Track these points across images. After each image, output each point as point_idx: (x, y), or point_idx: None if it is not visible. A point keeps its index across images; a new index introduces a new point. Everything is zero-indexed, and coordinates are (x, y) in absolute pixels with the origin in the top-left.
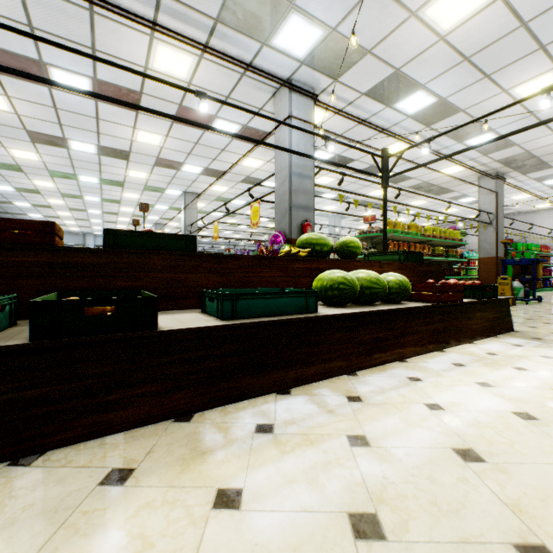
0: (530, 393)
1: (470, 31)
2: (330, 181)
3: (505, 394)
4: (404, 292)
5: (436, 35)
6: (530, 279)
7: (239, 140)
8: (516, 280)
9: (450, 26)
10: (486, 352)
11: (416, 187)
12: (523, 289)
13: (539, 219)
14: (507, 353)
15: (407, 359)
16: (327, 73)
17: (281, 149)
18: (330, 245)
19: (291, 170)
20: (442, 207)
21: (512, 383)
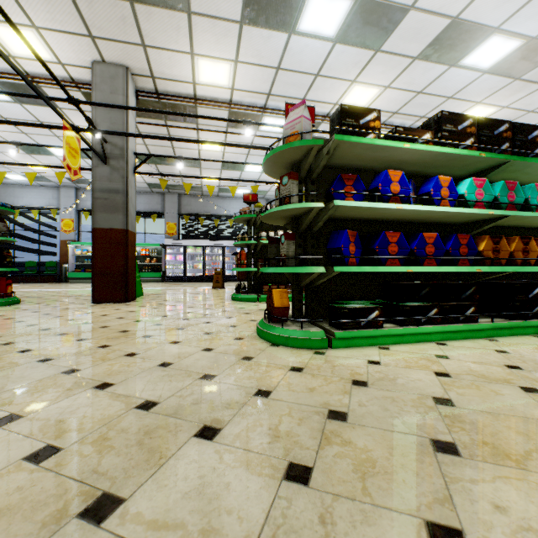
0: None
1: None
2: None
3: None
4: None
5: None
6: None
7: None
8: None
9: None
10: None
11: None
12: None
13: None
14: None
15: None
16: None
17: None
18: None
19: None
20: None
21: None
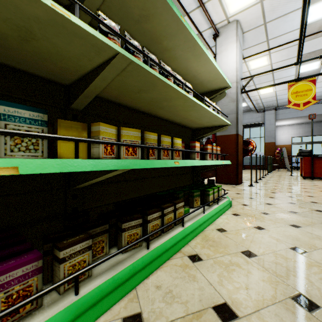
0: None
1: None
2: None
3: None
4: None
5: None
6: None
7: None
8: None
9: None
10: None
11: None
12: None
13: None
14: None
15: None
16: (201, 40)
17: None
18: None
19: None
20: None
21: None
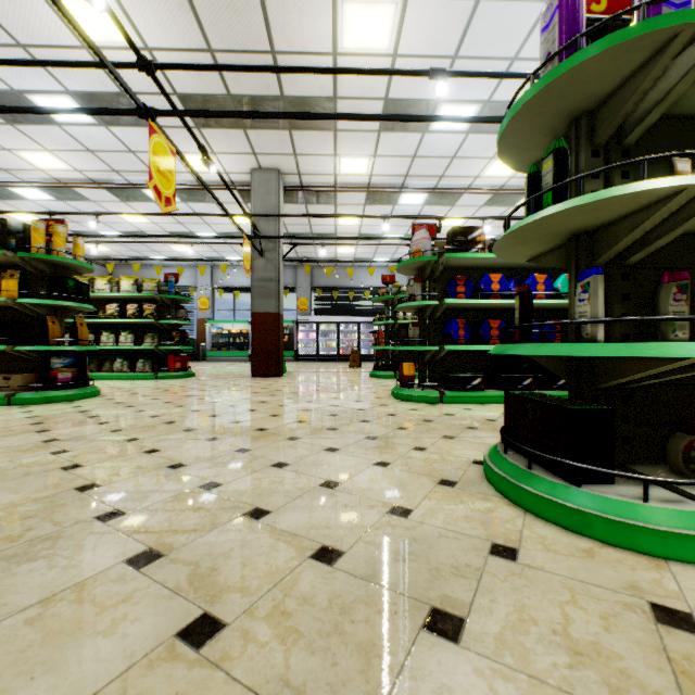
0: None
1: None
2: None
3: None
4: None
5: None
6: None
7: None
8: None
9: None
10: None
11: (315, 107)
12: None
13: None
14: None
15: None
16: None
17: None
18: None
19: None
20: None
21: None
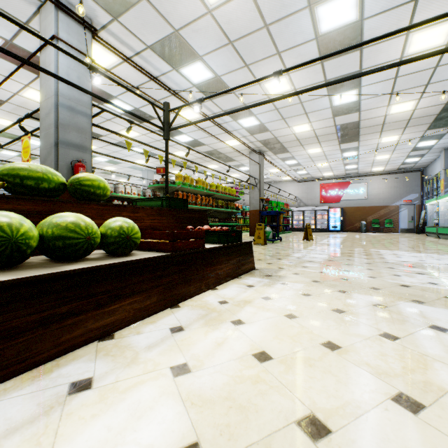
0: (228, 375)
1: (231, 15)
2: (136, 135)
3: (195, 389)
4: (126, 241)
5: (205, 6)
6: (276, 225)
7: (8, 60)
8: (268, 226)
9: (215, 1)
10: (220, 300)
11: (210, 153)
12: (272, 232)
13: (284, 186)
14: (237, 299)
15: (117, 332)
16: (102, 4)
17: (14, 57)
18: (57, 182)
19: (58, 100)
20: (230, 172)
21: (218, 355)
